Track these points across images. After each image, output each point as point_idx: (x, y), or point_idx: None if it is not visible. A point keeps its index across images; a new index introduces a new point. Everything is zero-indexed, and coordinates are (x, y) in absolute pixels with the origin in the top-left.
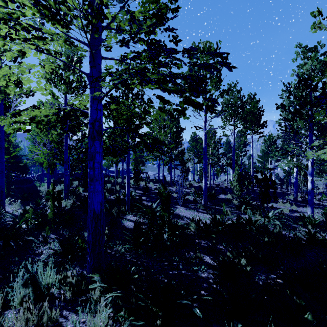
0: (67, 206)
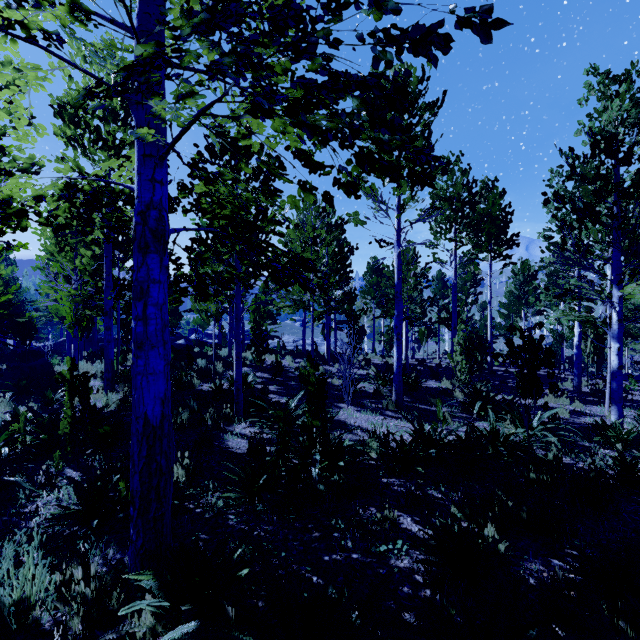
0: (109, 406)
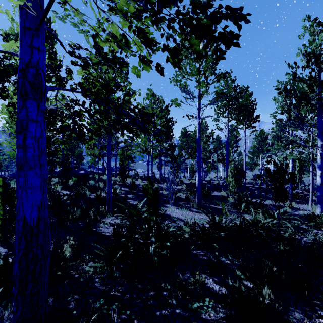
0: None
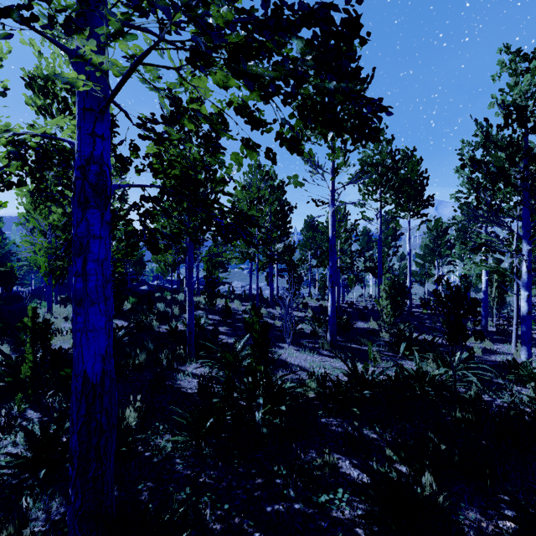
0: None
